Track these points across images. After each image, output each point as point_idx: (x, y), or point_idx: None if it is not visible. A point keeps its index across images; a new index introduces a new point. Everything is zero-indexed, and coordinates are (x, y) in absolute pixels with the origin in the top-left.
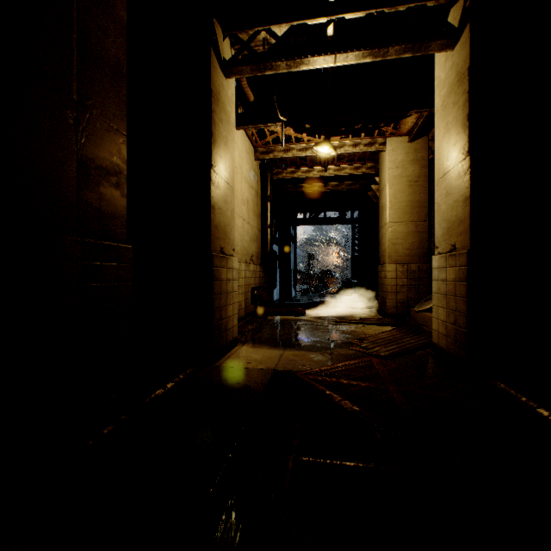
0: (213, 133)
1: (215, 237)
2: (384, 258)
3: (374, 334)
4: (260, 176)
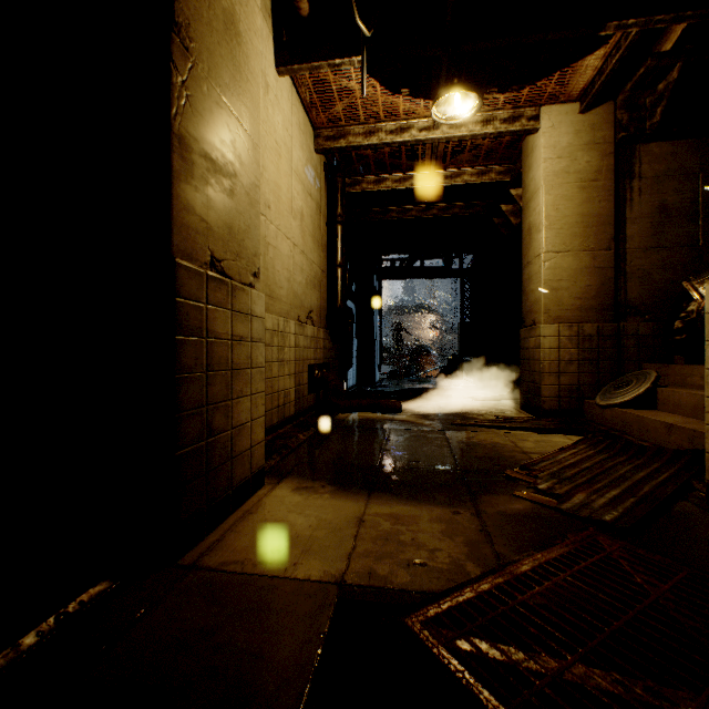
0: None
1: (191, 222)
2: (535, 315)
3: (547, 454)
4: (325, 184)
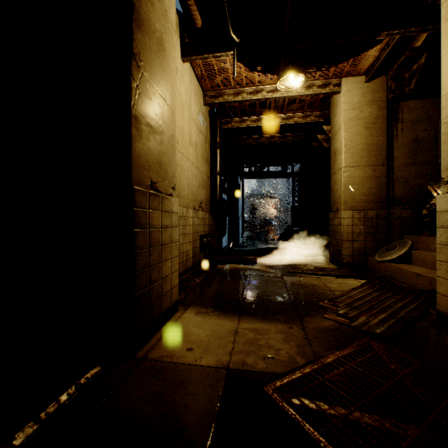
0: (135, 8)
1: (140, 164)
2: (338, 205)
3: (344, 292)
4: (209, 124)
